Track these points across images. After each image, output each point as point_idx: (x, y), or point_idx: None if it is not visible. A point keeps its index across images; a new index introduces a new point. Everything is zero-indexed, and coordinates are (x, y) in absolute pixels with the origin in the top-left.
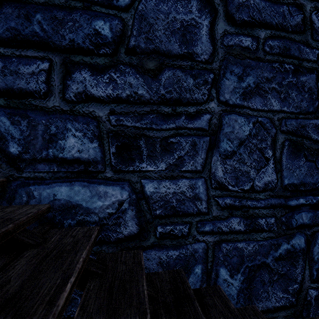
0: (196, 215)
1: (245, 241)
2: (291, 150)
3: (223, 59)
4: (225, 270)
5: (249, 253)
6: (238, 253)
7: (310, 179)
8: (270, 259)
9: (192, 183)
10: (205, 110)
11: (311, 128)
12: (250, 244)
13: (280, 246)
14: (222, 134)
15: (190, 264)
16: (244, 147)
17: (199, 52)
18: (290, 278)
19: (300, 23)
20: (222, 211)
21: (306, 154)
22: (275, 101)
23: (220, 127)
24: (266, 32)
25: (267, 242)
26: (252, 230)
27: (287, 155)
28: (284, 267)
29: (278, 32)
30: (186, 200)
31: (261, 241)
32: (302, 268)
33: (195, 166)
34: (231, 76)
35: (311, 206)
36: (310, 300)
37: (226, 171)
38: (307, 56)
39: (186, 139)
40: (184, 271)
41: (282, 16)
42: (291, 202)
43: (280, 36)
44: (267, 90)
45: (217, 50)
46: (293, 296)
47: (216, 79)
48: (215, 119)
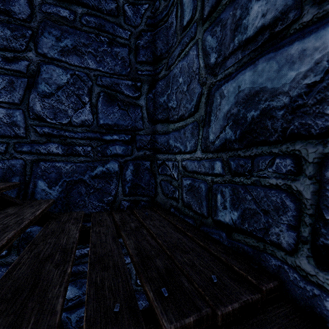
0: (14, 138)
1: (64, 162)
2: (106, 100)
3: (41, 21)
4: (43, 183)
5: (67, 171)
6: (56, 171)
7: (123, 122)
8: (87, 177)
9: (9, 112)
10: (23, 58)
11: (124, 86)
12: (68, 165)
13: (96, 168)
14: (40, 79)
15: (7, 176)
16: (63, 92)
17: (17, 11)
18: (105, 192)
19: (114, 9)
20: (40, 137)
21: (119, 104)
22: (92, 62)
23: (38, 73)
24: (83, 9)
25: (84, 164)
26: (70, 154)
27: (102, 103)
28: (100, 184)
29: (94, 12)
30: (3, 125)
31: (78, 163)
32: (116, 185)
33: (13, 99)
34: (49, 35)
35: (124, 141)
36: (123, 209)
37: (44, 107)
38: (121, 34)
39: (3, 77)
40: (1, 180)
41: (98, 1)
42: (106, 137)
43: (96, 15)
44: (84, 53)
45: (35, 13)
46: (108, 205)
47: (34, 35)
48: (33, 66)
